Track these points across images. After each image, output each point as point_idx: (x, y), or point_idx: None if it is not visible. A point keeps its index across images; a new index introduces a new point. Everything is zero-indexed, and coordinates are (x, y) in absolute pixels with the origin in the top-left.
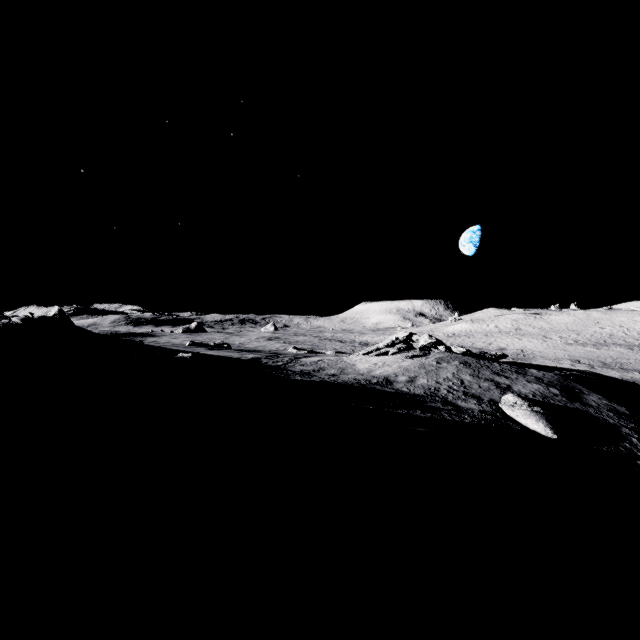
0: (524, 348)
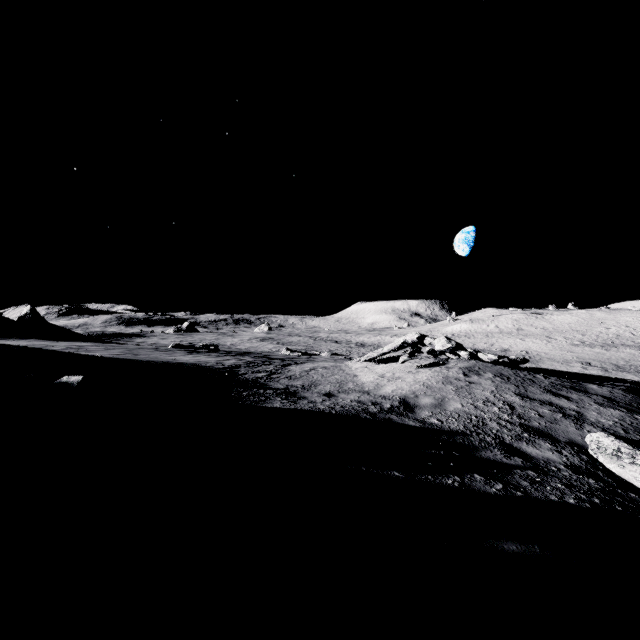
0: (528, 349)
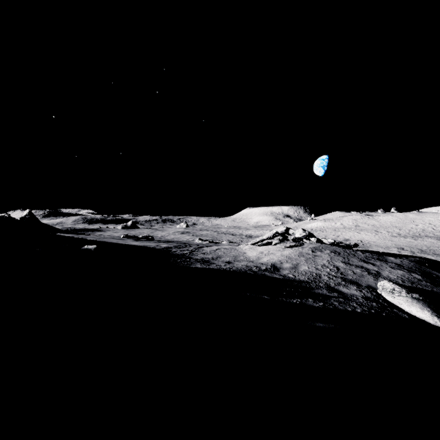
0: (362, 239)
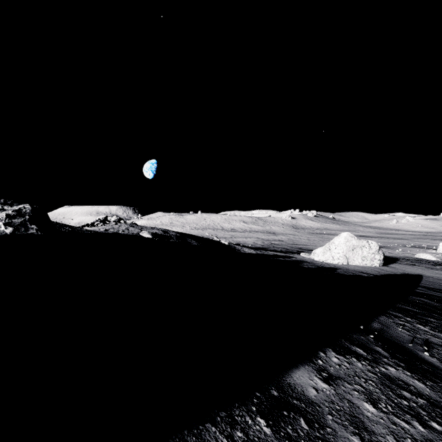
0: None
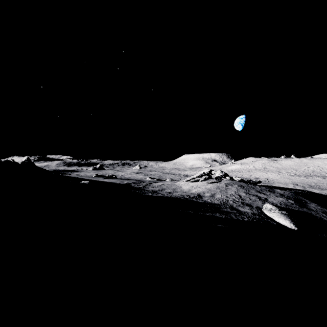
0: (268, 178)
